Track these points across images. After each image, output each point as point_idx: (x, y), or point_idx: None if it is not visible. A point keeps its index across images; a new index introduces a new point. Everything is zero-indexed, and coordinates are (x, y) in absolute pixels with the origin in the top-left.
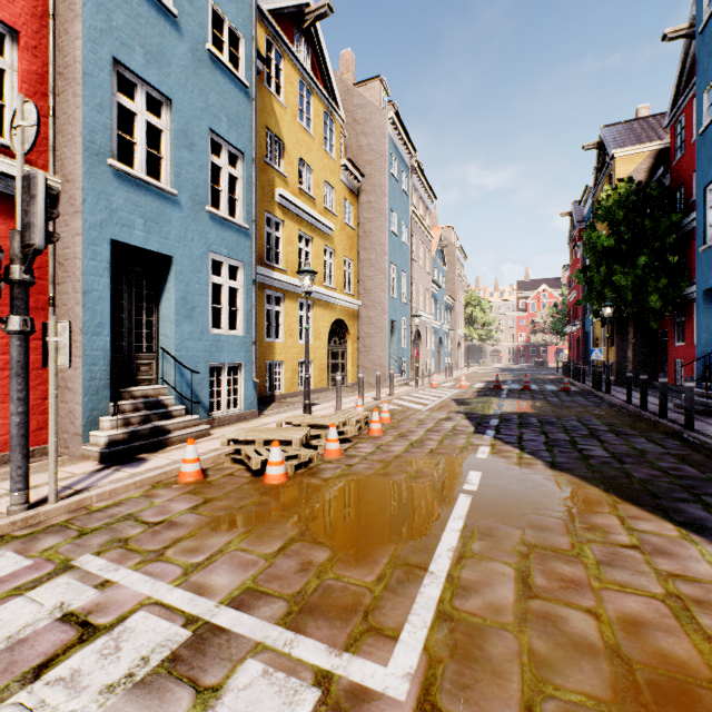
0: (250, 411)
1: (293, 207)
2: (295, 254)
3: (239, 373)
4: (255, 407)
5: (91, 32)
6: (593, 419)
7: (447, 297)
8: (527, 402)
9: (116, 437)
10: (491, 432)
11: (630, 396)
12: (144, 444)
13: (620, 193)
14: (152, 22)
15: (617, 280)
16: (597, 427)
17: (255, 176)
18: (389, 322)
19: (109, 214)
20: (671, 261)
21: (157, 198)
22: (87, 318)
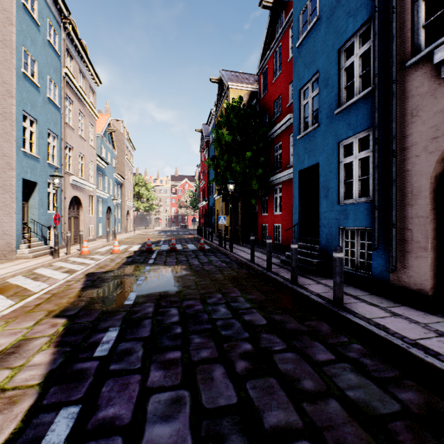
0: None
1: None
2: None
3: None
4: None
5: None
6: (239, 296)
7: (117, 174)
8: (172, 269)
9: None
10: (63, 425)
11: (253, 256)
12: None
13: (235, 106)
14: None
15: (235, 167)
16: (253, 319)
17: None
18: (21, 180)
19: None
20: (260, 161)
21: None
22: None
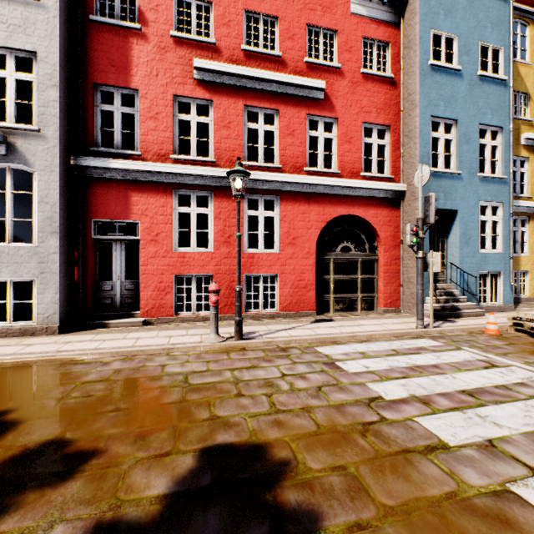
0: (507, 305)
1: None
2: None
3: (498, 278)
4: (510, 303)
5: (421, 110)
6: None
7: None
8: None
9: (435, 308)
10: None
11: None
12: (449, 313)
13: None
14: (447, 83)
15: None
16: None
17: (511, 139)
18: None
19: None
20: None
21: (449, 179)
22: None
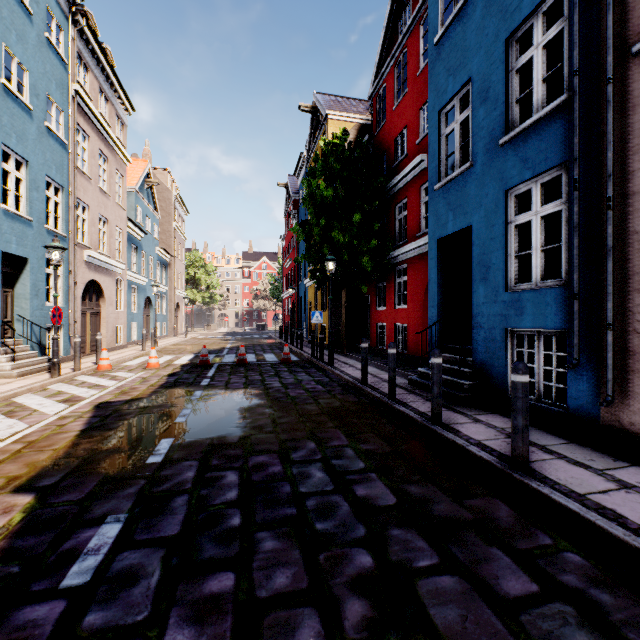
0: None
1: None
2: None
3: None
4: None
5: None
6: (346, 446)
7: (160, 249)
8: (237, 395)
9: None
10: None
11: (366, 375)
12: None
13: (336, 144)
14: None
15: (336, 236)
16: (373, 493)
17: None
18: None
19: None
20: (375, 228)
21: None
22: None
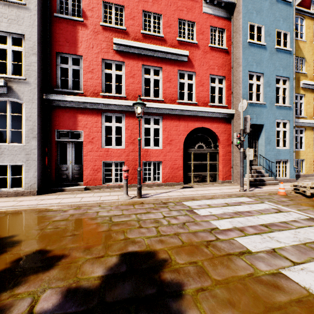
0: (292, 178)
1: (310, 86)
2: (311, 108)
3: (286, 163)
4: (293, 177)
5: (243, 68)
6: None
7: None
8: None
9: (250, 180)
10: None
11: None
12: (258, 183)
13: None
14: (258, 53)
15: None
16: None
17: (294, 84)
18: None
19: None
20: None
21: (259, 107)
22: None
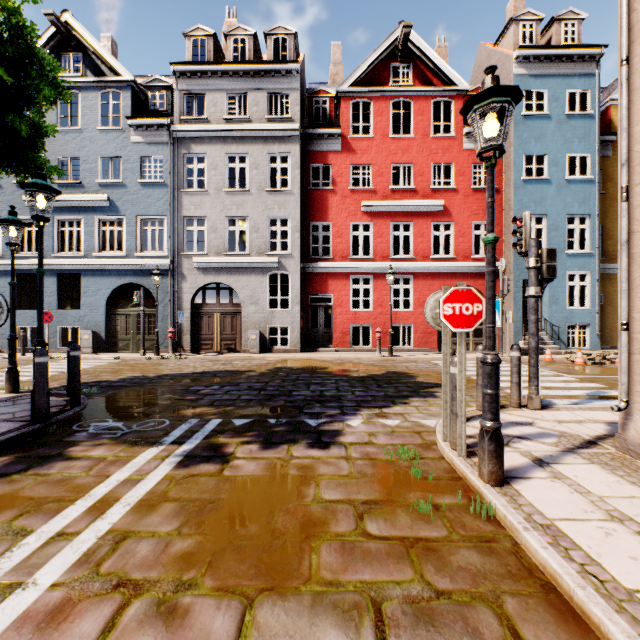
0: (594, 349)
1: None
2: None
3: (586, 329)
4: (598, 348)
5: (515, 212)
6: None
7: None
8: None
9: (523, 348)
10: None
11: None
12: None
13: None
14: (537, 190)
15: None
16: None
17: (597, 223)
18: None
19: (521, 270)
20: None
21: None
22: (514, 307)
